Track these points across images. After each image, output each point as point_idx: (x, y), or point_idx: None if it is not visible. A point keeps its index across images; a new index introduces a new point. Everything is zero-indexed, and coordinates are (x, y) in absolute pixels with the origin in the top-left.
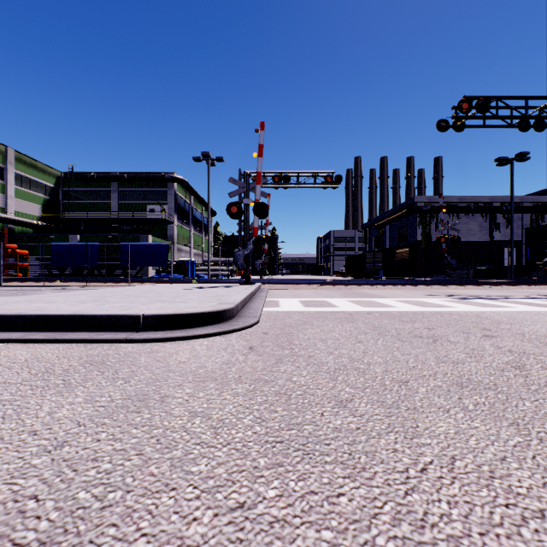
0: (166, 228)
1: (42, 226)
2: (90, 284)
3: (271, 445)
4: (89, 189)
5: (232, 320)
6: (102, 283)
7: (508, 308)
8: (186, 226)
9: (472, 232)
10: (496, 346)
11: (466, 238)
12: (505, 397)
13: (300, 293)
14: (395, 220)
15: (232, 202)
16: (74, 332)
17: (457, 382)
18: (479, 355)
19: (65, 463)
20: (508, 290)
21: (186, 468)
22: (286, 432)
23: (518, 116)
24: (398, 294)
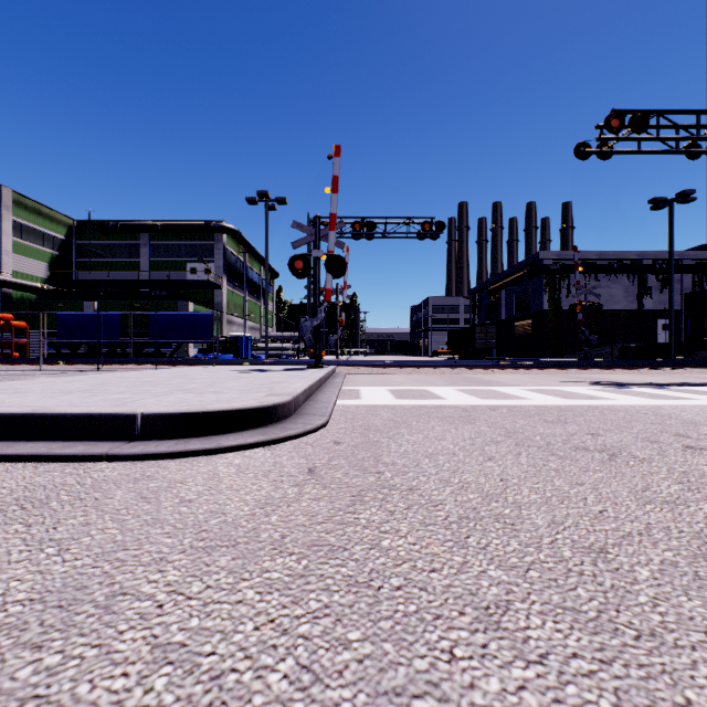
0: (212, 294)
1: (48, 291)
2: (104, 366)
3: None
4: (111, 242)
5: (286, 420)
6: (120, 365)
7: (691, 401)
8: (239, 292)
9: (615, 298)
10: None
11: (607, 307)
12: None
13: (389, 379)
14: (513, 282)
15: (297, 255)
16: (28, 442)
17: (702, 552)
18: (703, 487)
19: None
20: (672, 374)
21: None
22: None
23: (687, 137)
24: (525, 380)
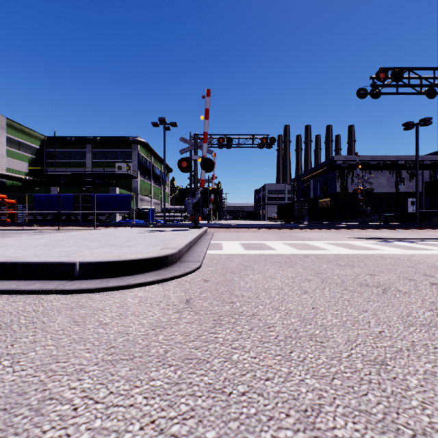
0: (131, 182)
1: (29, 180)
2: (62, 228)
3: None
4: (68, 150)
5: (174, 265)
6: (72, 227)
7: (432, 251)
8: (148, 181)
9: (381, 185)
10: None
11: (376, 190)
12: None
13: (241, 236)
14: (318, 175)
15: (183, 158)
16: (5, 281)
17: None
18: None
19: None
20: (418, 233)
21: None
22: None
23: (427, 84)
24: (326, 237)
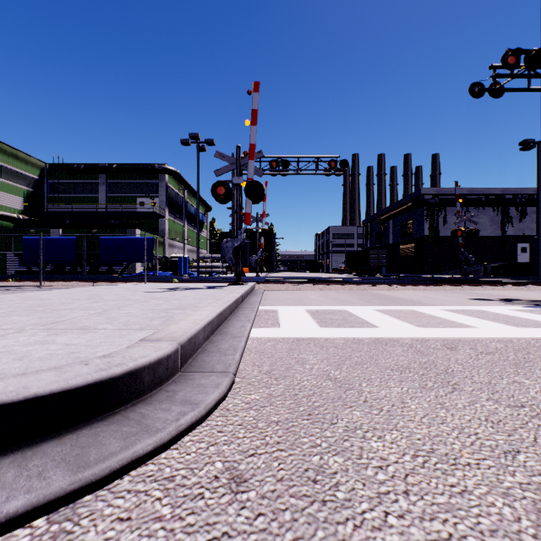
0: (157, 223)
1: (23, 220)
2: (47, 283)
3: None
4: (75, 181)
5: (161, 388)
6: (63, 282)
7: None
8: (179, 221)
9: (482, 226)
10: None
11: None
12: None
13: (305, 296)
14: (399, 213)
15: (218, 181)
16: None
17: None
18: None
19: None
20: None
21: None
22: None
23: None
24: (435, 298)
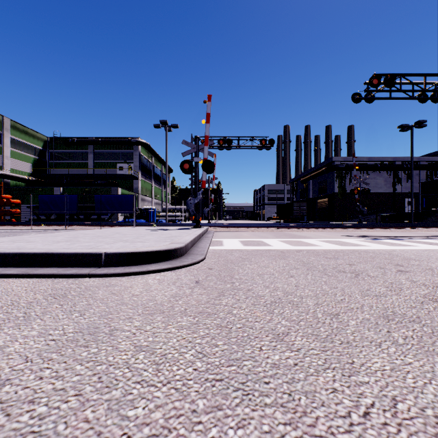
0: (132, 182)
1: (32, 181)
2: (69, 227)
3: (211, 384)
4: (70, 151)
5: (182, 257)
6: (79, 226)
7: (413, 247)
8: (149, 181)
9: (379, 185)
10: (411, 280)
11: (374, 190)
12: (431, 331)
13: (240, 234)
14: (317, 175)
15: (185, 160)
16: (45, 268)
17: (383, 315)
18: (397, 289)
19: (0, 406)
20: (410, 232)
21: (123, 412)
22: (226, 368)
23: (418, 90)
24: (321, 235)
